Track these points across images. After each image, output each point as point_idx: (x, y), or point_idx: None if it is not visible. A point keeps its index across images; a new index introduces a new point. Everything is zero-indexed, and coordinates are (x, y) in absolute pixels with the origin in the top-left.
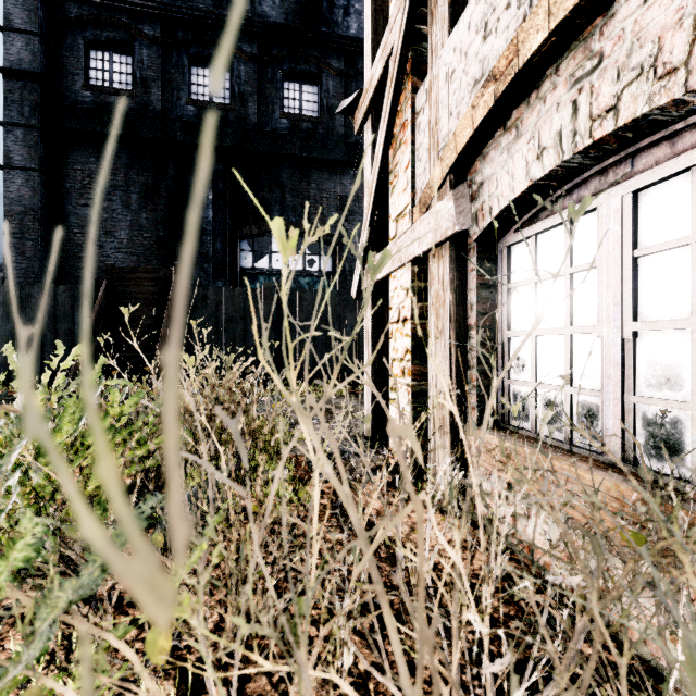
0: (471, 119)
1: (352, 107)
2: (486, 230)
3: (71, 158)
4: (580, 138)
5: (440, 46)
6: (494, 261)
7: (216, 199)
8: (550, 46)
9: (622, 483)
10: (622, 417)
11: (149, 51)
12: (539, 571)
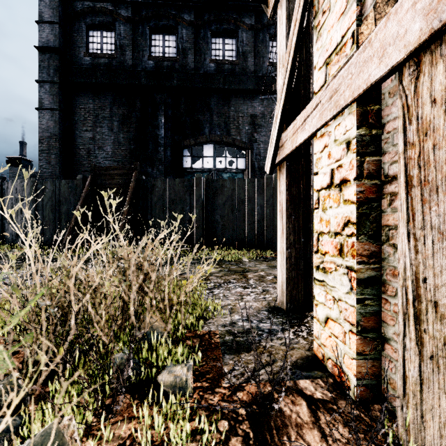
0: None
1: None
2: None
3: (78, 101)
4: None
5: None
6: None
7: (167, 122)
8: None
9: None
10: None
11: (124, 27)
12: None
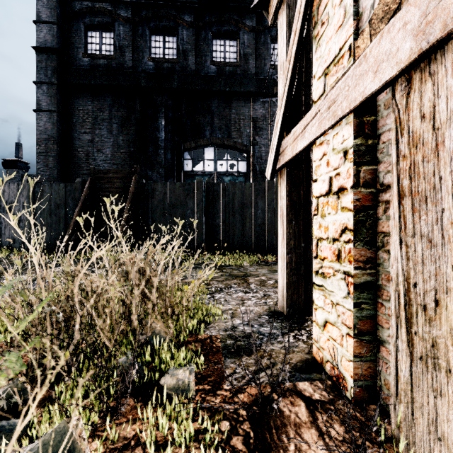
0: None
1: None
2: None
3: (76, 102)
4: None
5: None
6: None
7: (167, 124)
8: None
9: None
10: None
11: (124, 28)
12: None
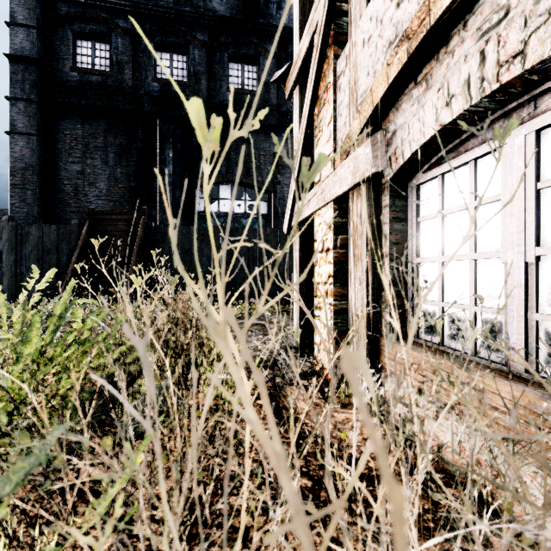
0: (386, 75)
1: (284, 76)
2: (399, 171)
3: (62, 125)
4: (487, 83)
5: (359, 17)
6: (405, 198)
7: (176, 157)
8: (460, 3)
9: (529, 393)
10: (525, 332)
11: (123, 40)
12: (448, 467)
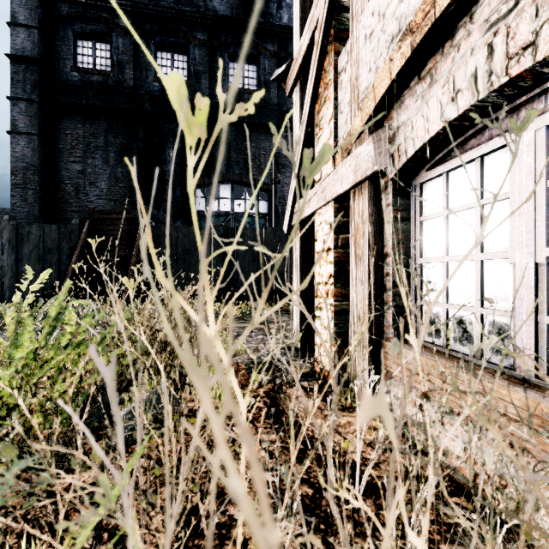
0: (389, 70)
1: (284, 74)
2: (402, 169)
3: (63, 125)
4: (495, 77)
5: (360, 12)
6: (408, 197)
7: (176, 156)
8: None
9: (541, 400)
10: (535, 336)
11: (123, 40)
12: (454, 474)
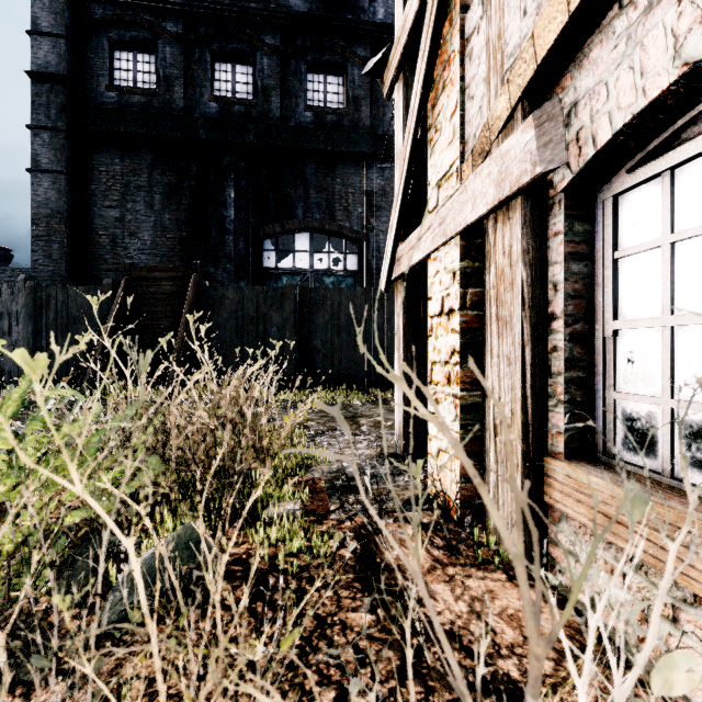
0: None
1: (381, 65)
2: (584, 170)
3: (96, 160)
4: None
5: None
6: (590, 220)
7: (239, 197)
8: None
9: None
10: None
11: (172, 49)
12: None
